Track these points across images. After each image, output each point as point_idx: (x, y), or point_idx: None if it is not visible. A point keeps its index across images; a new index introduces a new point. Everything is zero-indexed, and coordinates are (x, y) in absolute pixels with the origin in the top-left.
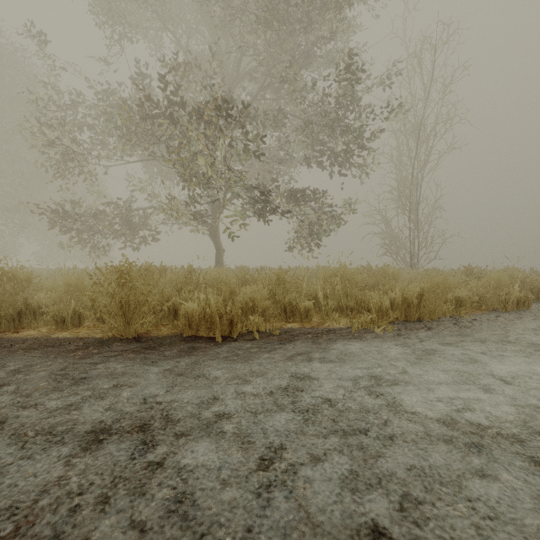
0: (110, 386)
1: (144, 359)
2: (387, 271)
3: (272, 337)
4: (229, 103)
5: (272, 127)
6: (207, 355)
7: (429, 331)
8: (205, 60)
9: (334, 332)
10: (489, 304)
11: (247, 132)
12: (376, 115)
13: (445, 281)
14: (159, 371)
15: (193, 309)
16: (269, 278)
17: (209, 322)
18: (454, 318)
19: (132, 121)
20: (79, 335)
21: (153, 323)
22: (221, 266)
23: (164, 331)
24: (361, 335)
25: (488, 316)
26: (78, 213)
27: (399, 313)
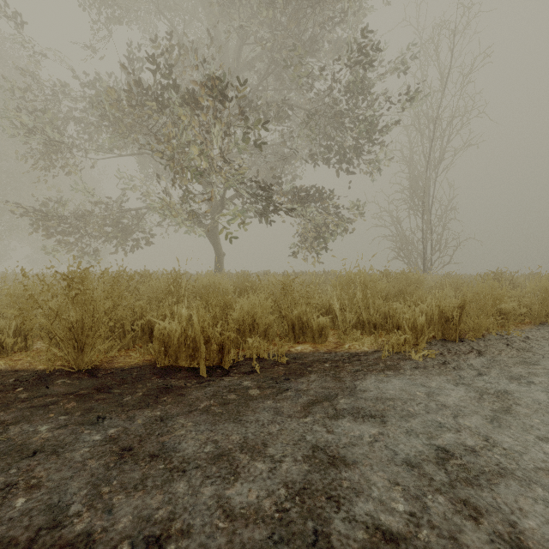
0: (2, 480)
1: (86, 413)
2: (410, 277)
3: (278, 368)
4: (227, 83)
5: (276, 119)
6: (183, 403)
7: (481, 356)
8: (203, 46)
9: (358, 358)
10: (537, 316)
11: (248, 118)
12: (391, 103)
13: (492, 290)
14: (99, 439)
15: (171, 329)
16: (273, 286)
17: (192, 348)
18: (501, 336)
19: (120, 110)
20: (17, 365)
21: (122, 346)
22: (221, 270)
23: (134, 357)
24: (395, 364)
25: (541, 333)
26: (63, 213)
27: (436, 330)
